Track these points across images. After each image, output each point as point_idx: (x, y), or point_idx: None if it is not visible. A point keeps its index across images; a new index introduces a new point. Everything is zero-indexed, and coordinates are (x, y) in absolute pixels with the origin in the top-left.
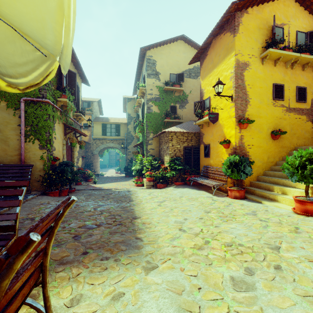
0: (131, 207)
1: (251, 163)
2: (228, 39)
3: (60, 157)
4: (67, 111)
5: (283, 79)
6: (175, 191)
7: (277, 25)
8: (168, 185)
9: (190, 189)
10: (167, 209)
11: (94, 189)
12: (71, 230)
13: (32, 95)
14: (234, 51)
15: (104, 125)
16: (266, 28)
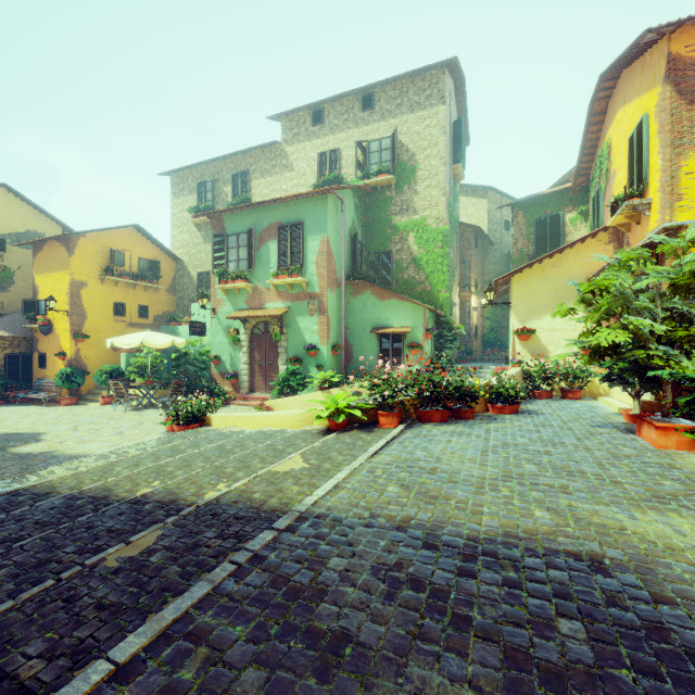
0: None
1: (88, 373)
2: (65, 254)
3: None
4: None
5: (125, 298)
6: None
7: (118, 250)
8: None
9: (15, 406)
10: None
11: None
12: None
13: None
14: (70, 270)
15: None
16: (106, 252)
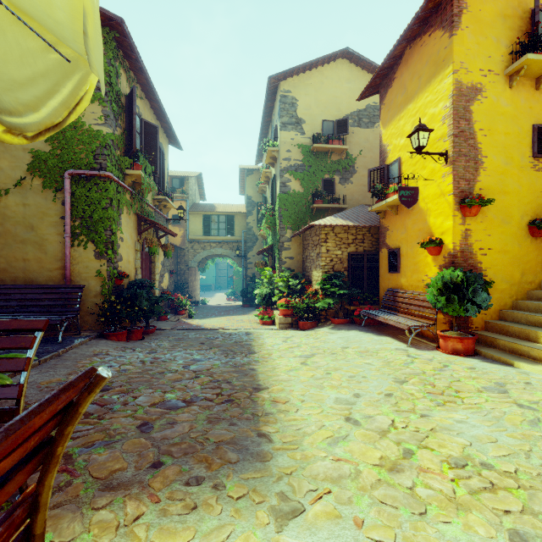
0: (251, 365)
1: (487, 284)
2: (437, 44)
3: (130, 272)
4: (142, 193)
5: None
6: (334, 337)
7: (541, 7)
8: (320, 323)
9: (361, 333)
10: (318, 372)
11: (187, 328)
12: (138, 410)
13: (83, 165)
14: (452, 64)
15: (207, 218)
16: (518, 14)
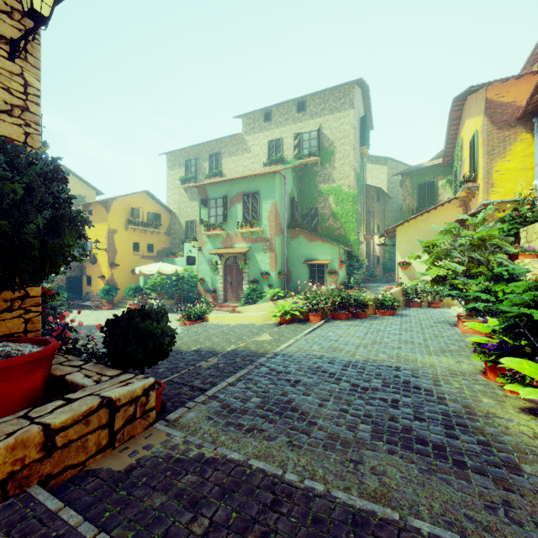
0: None
1: (118, 289)
2: (104, 212)
3: None
4: None
5: (140, 239)
6: None
7: (135, 208)
8: None
9: (75, 310)
10: None
11: None
12: None
13: None
14: (108, 222)
15: None
16: (129, 209)
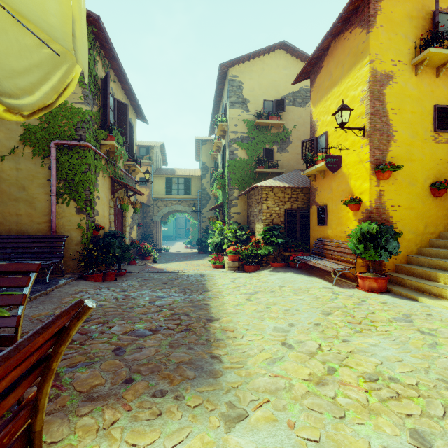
0: (205, 301)
1: (397, 234)
2: (357, 39)
3: (105, 225)
4: (115, 160)
5: None
6: (273, 278)
7: (440, 9)
8: (262, 267)
9: (295, 274)
10: (260, 306)
11: (152, 271)
12: (112, 337)
13: (66, 136)
14: (369, 55)
15: (168, 180)
16: (422, 15)
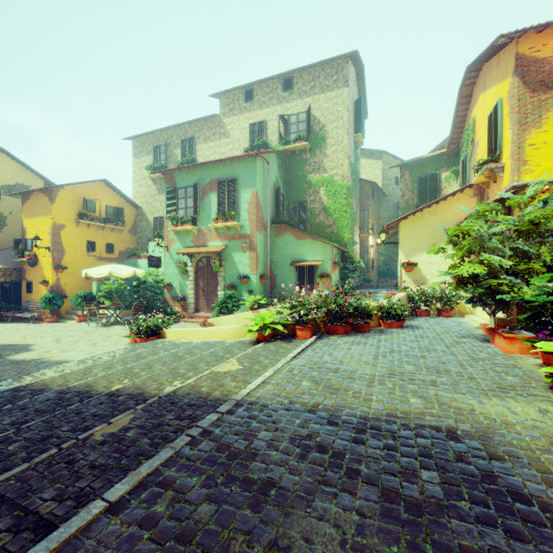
0: None
1: (66, 297)
2: (47, 202)
3: None
4: None
5: (96, 237)
6: None
7: (90, 199)
8: None
9: (7, 324)
10: None
11: None
12: None
13: None
14: (52, 215)
15: None
16: (81, 201)
